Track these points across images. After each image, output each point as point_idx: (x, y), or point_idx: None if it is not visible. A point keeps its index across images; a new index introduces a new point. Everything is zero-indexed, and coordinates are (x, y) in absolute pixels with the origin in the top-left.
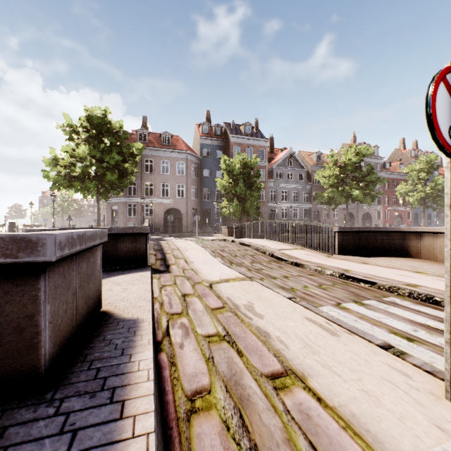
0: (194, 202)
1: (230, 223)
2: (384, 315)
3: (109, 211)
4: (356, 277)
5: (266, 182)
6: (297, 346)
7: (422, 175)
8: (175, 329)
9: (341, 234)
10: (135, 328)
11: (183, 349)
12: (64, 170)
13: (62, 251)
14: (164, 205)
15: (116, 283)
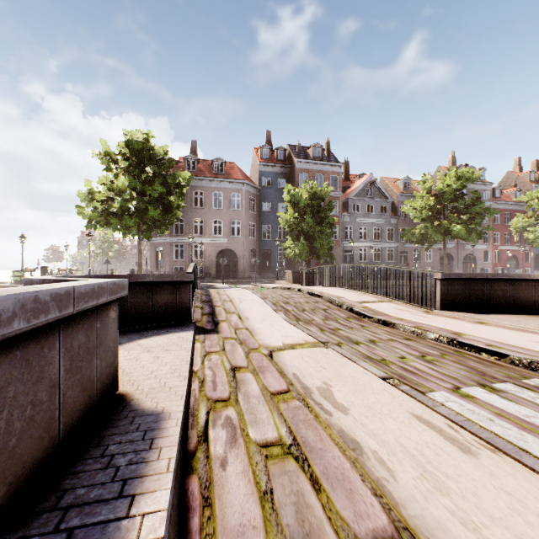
0: (251, 242)
1: (295, 267)
2: (534, 411)
3: (153, 253)
4: (474, 346)
5: (339, 217)
6: (408, 473)
7: None
8: (217, 429)
9: (444, 282)
10: (155, 431)
11: (226, 469)
12: (101, 206)
13: (3, 327)
14: (216, 245)
15: (147, 348)
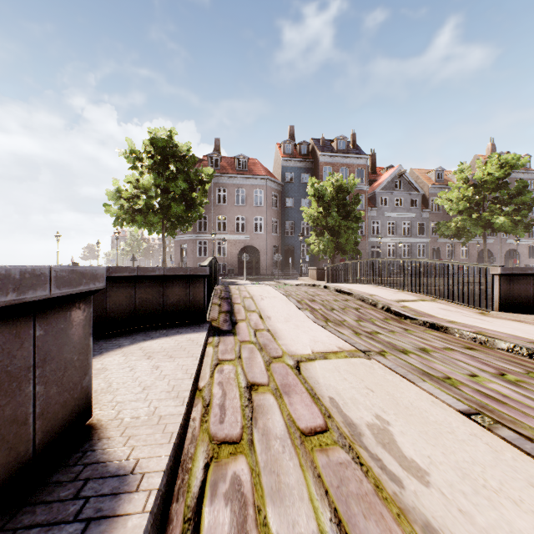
0: (274, 238)
1: (318, 264)
2: None
3: (178, 250)
4: None
5: (365, 211)
6: None
7: None
8: (217, 504)
9: (505, 278)
10: (103, 523)
11: None
12: (127, 203)
13: None
14: (239, 242)
15: (148, 354)
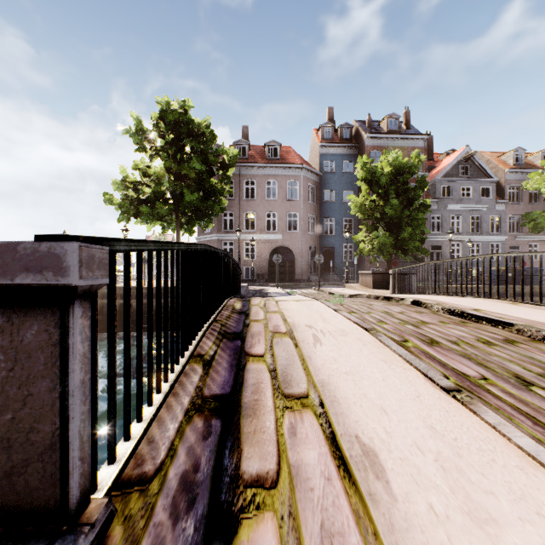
0: (311, 238)
1: (364, 268)
2: None
3: None
4: None
5: None
6: None
7: None
8: None
9: None
10: None
11: None
12: (132, 193)
13: None
14: (270, 243)
15: None
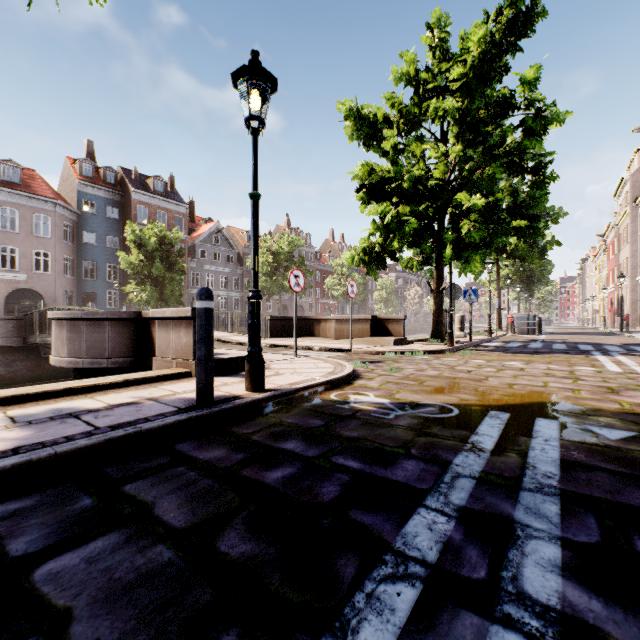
0: (67, 281)
1: None
2: (288, 353)
3: None
4: (279, 345)
5: (186, 261)
6: None
7: (344, 271)
8: None
9: (272, 321)
10: None
11: None
12: None
13: None
14: (7, 283)
15: None
